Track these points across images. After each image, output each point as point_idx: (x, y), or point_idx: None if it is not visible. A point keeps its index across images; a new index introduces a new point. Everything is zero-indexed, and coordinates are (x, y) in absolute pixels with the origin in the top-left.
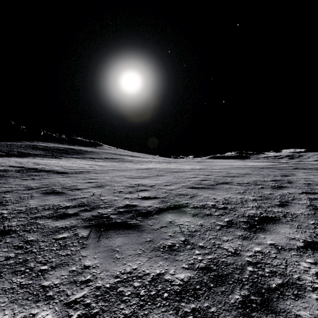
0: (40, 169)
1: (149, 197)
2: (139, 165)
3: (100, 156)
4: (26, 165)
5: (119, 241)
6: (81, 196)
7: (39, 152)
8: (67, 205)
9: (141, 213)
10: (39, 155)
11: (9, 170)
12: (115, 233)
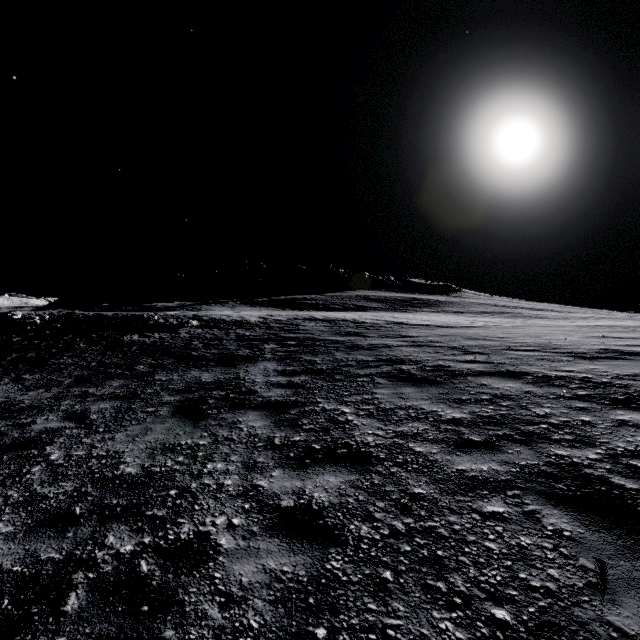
0: (408, 323)
1: (636, 345)
2: (567, 322)
3: (468, 309)
4: (386, 319)
5: (617, 363)
6: (519, 341)
7: (376, 304)
8: (514, 345)
9: (633, 354)
10: (379, 308)
11: (377, 323)
12: (606, 360)
